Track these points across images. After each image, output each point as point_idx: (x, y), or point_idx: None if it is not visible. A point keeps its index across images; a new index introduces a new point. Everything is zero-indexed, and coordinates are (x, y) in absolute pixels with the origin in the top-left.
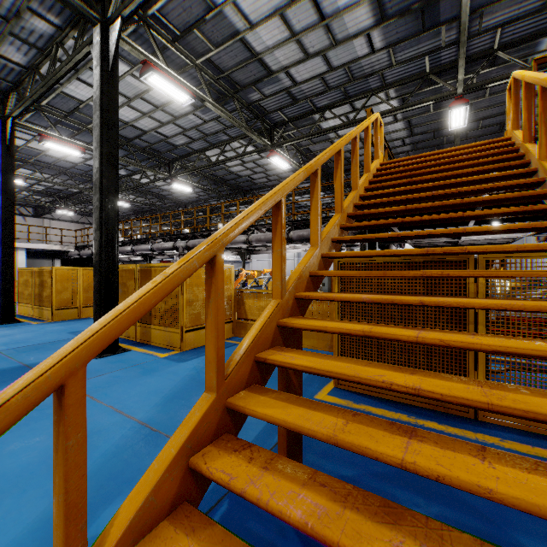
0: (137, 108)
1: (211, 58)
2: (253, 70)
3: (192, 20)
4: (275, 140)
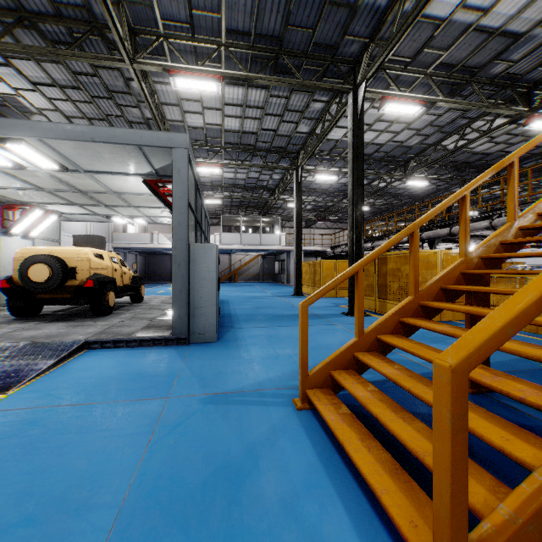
0: (376, 130)
1: (442, 61)
2: (493, 46)
3: (421, 44)
4: (534, 102)
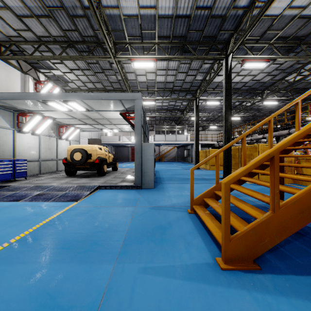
0: (242, 75)
1: (279, 36)
2: None
3: (265, 29)
4: None
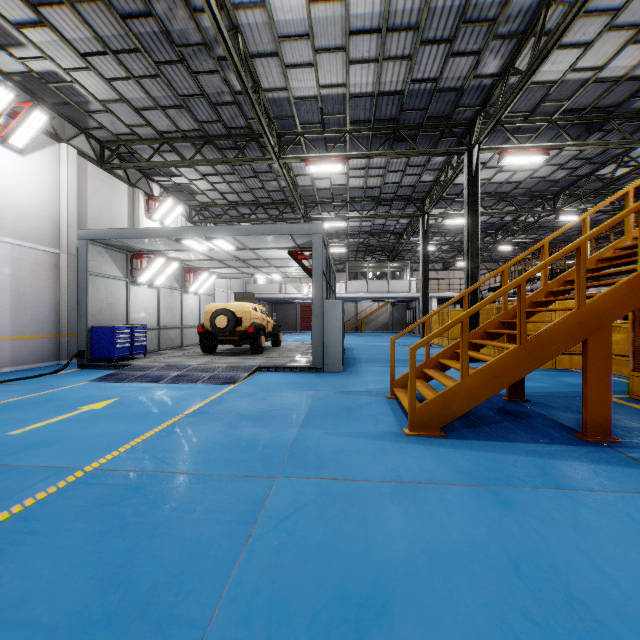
0: (508, 170)
1: (566, 108)
2: (622, 88)
3: (538, 100)
4: None
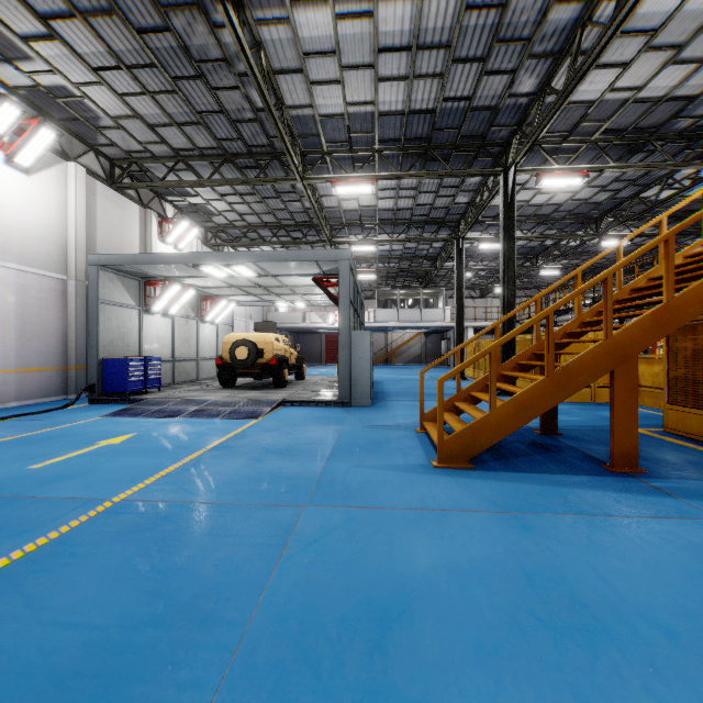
0: (547, 192)
1: (606, 128)
2: (664, 109)
3: (576, 120)
4: None
